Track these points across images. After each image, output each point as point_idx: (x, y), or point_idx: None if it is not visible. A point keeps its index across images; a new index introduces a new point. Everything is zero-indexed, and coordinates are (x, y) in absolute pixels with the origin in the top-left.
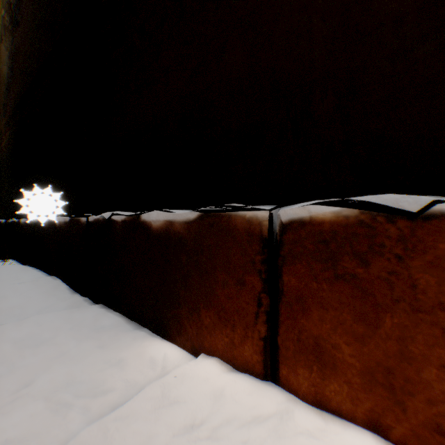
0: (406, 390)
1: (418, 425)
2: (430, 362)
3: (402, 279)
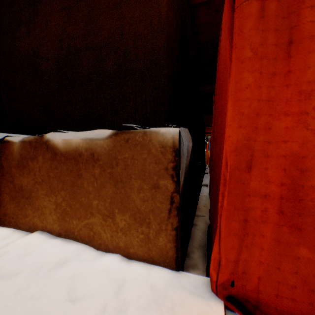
0: (1, 205)
1: (3, 216)
2: (6, 192)
3: (2, 164)
